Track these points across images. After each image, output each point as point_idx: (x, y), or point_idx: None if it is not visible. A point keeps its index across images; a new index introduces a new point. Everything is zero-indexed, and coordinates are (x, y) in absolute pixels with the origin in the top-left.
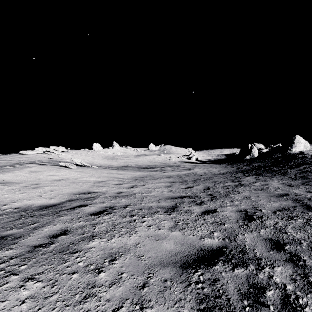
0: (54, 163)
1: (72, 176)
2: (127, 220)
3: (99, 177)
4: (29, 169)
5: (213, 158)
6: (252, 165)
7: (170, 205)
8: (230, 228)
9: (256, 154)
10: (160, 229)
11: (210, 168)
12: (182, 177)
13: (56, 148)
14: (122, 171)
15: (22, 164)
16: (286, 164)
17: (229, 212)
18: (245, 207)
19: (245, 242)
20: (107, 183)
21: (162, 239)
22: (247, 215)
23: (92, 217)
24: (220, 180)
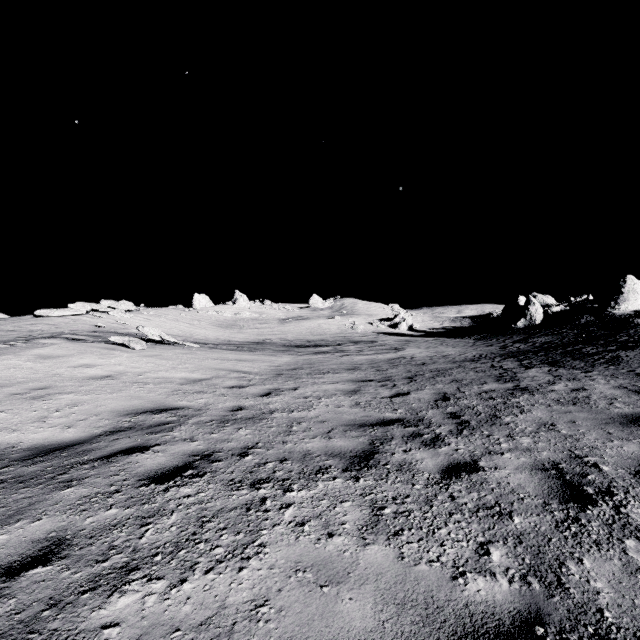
0: (104, 337)
1: (133, 367)
2: (243, 499)
3: (196, 370)
4: (39, 352)
5: (444, 324)
6: (533, 340)
7: (359, 449)
8: (533, 532)
9: (539, 317)
10: (332, 535)
11: (442, 348)
12: (382, 369)
13: (114, 304)
14: (250, 355)
15: (33, 338)
16: (611, 338)
17: (513, 471)
18: (553, 457)
19: (597, 594)
20: (213, 383)
21: (338, 579)
22: (567, 483)
23: (149, 490)
24: (469, 377)
